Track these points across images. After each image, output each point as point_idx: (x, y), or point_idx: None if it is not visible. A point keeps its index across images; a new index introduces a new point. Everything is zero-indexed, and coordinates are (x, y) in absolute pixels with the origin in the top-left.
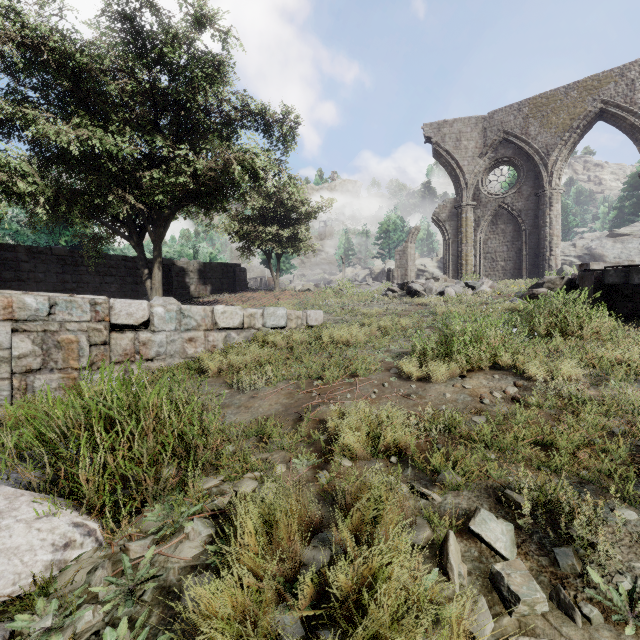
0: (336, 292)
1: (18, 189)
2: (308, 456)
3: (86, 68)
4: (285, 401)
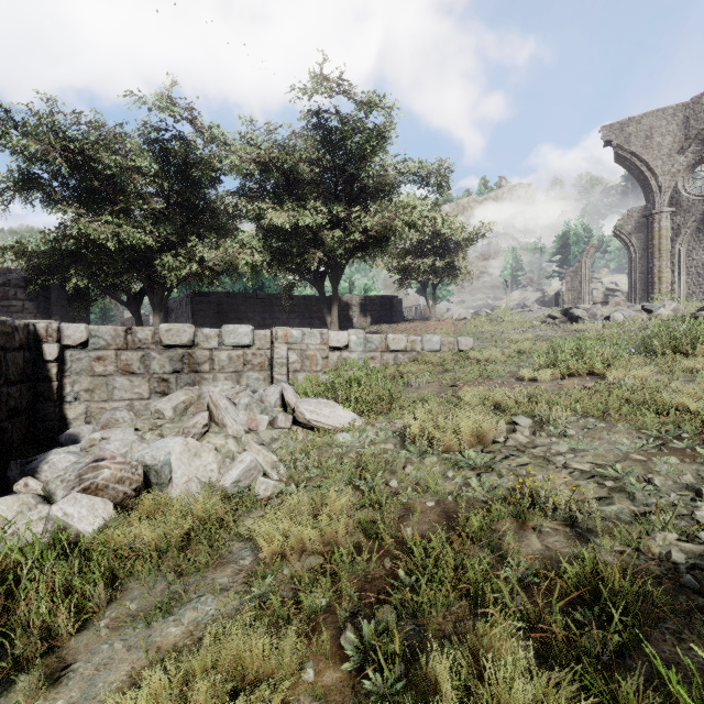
0: (494, 320)
1: (255, 258)
2: (448, 405)
3: (293, 166)
4: (437, 390)
